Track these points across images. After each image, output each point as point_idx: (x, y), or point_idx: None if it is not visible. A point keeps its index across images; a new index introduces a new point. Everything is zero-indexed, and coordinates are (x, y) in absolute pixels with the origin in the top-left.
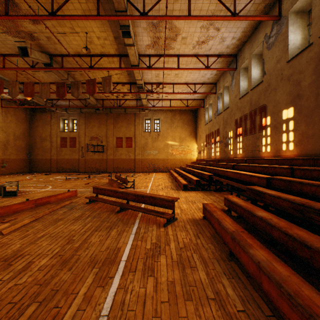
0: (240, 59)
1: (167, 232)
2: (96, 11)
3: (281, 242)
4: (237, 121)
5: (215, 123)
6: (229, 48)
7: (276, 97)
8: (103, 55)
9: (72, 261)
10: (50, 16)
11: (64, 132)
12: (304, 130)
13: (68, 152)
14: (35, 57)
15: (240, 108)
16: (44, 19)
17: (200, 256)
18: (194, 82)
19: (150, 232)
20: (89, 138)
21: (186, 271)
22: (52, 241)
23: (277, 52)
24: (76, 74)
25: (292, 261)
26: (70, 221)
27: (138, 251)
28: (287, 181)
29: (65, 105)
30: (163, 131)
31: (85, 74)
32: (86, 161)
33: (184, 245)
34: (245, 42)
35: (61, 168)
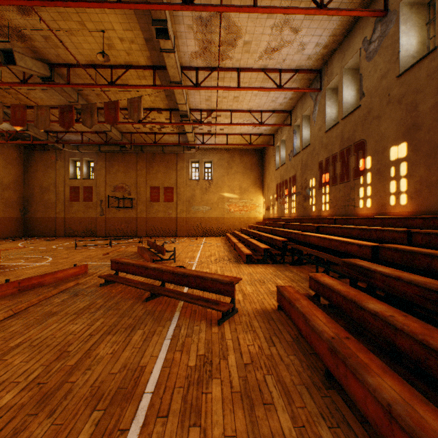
0: (327, 75)
1: (223, 334)
2: None
3: (415, 358)
4: (321, 164)
5: (289, 168)
6: (311, 59)
7: (381, 129)
8: (129, 67)
9: (58, 395)
10: (45, 0)
11: (76, 180)
12: (423, 176)
13: (81, 208)
14: (26, 66)
15: (326, 146)
16: (35, 6)
17: (279, 380)
18: (261, 110)
19: (195, 335)
20: (112, 188)
21: (257, 413)
22: (32, 354)
23: (381, 63)
24: (90, 95)
25: None
26: (70, 316)
27: (174, 373)
28: (405, 252)
29: (76, 141)
30: (216, 179)
31: (103, 95)
32: (107, 220)
33: (251, 359)
34: (333, 51)
35: (71, 231)
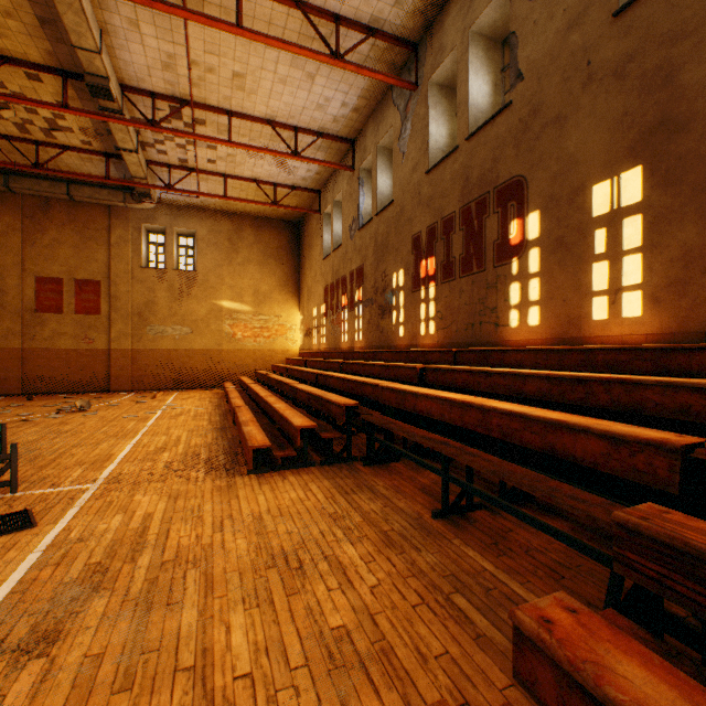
0: (431, 54)
1: None
2: None
3: None
4: (419, 240)
5: (351, 253)
6: (402, 7)
7: (567, 145)
8: None
9: None
10: None
11: None
12: (695, 245)
13: None
14: None
15: (429, 201)
16: None
17: None
18: (296, 125)
19: None
20: None
21: None
22: None
23: None
24: None
25: None
26: None
27: None
28: None
29: None
30: (205, 271)
31: None
32: None
33: None
34: None
35: None
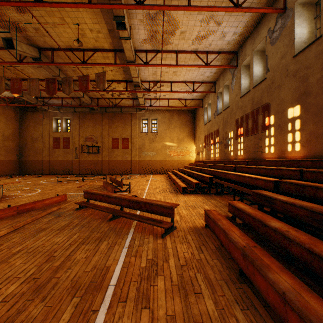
0: (241, 56)
1: (166, 244)
2: None
3: (303, 261)
4: (238, 121)
5: (214, 124)
6: (229, 44)
7: (281, 95)
8: (96, 50)
9: (48, 287)
10: (36, 2)
11: (57, 132)
12: (312, 130)
13: (61, 153)
14: (21, 50)
15: (241, 107)
16: (29, 6)
17: (205, 276)
18: (193, 81)
19: (145, 245)
20: (84, 139)
21: (190, 300)
22: (29, 258)
23: (281, 47)
24: (68, 71)
25: (320, 287)
26: (55, 231)
27: (130, 271)
28: (298, 185)
29: (58, 104)
30: (160, 132)
31: (78, 71)
32: (80, 162)
33: (186, 262)
34: (246, 38)
35: (54, 170)
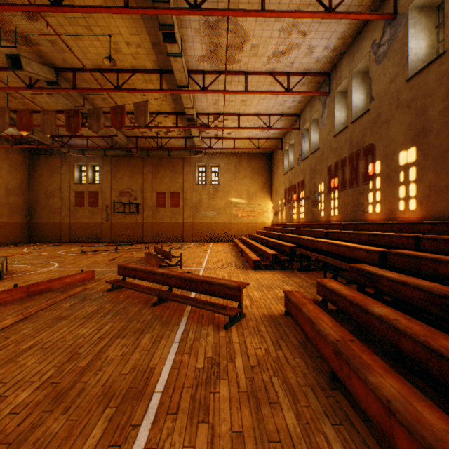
0: (336, 79)
1: (231, 338)
2: (123, 1)
3: (417, 360)
4: (330, 169)
5: (298, 172)
6: (319, 62)
7: (390, 133)
8: (135, 71)
9: (71, 394)
10: (53, 6)
11: (81, 185)
12: (432, 181)
13: (86, 214)
14: (32, 71)
15: (335, 150)
16: (43, 11)
17: (284, 381)
18: (269, 113)
19: (203, 339)
20: (117, 193)
21: (263, 411)
22: (44, 356)
23: (391, 66)
24: (96, 99)
25: (439, 394)
26: (79, 320)
27: (183, 374)
28: (412, 257)
29: (81, 145)
30: (224, 184)
31: (109, 99)
32: (112, 226)
33: (258, 362)
34: (342, 54)
35: (76, 237)
